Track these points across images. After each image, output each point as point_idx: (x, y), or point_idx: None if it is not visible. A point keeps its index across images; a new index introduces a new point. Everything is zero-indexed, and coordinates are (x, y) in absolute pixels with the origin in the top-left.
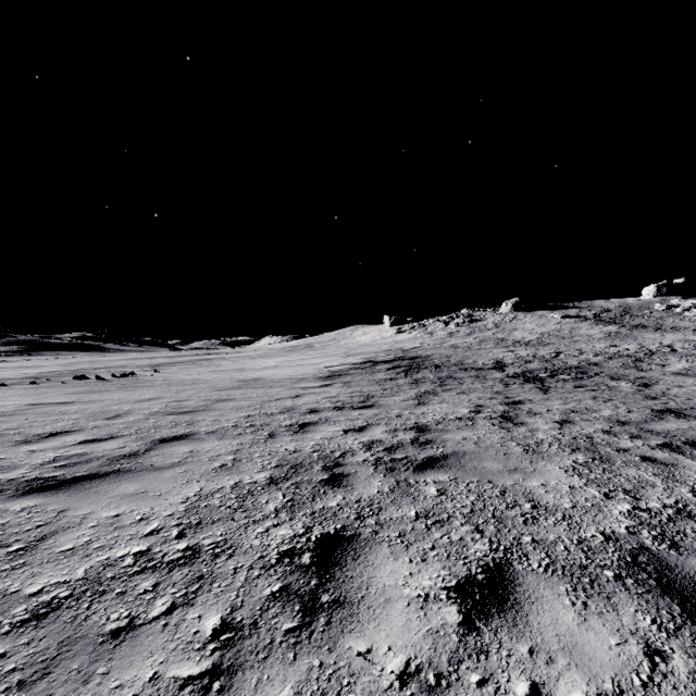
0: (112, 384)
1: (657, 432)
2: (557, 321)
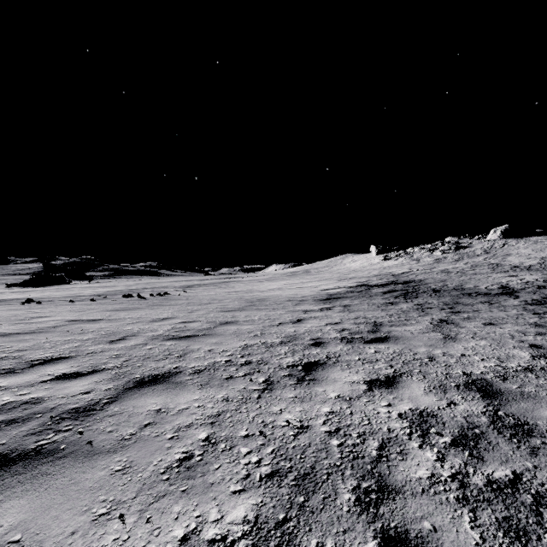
0: (146, 302)
1: None
2: None
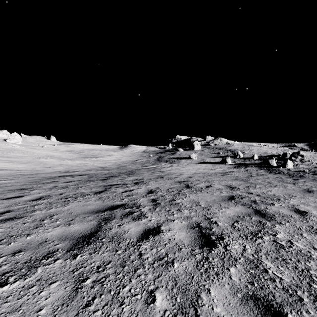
0: None
1: None
2: None
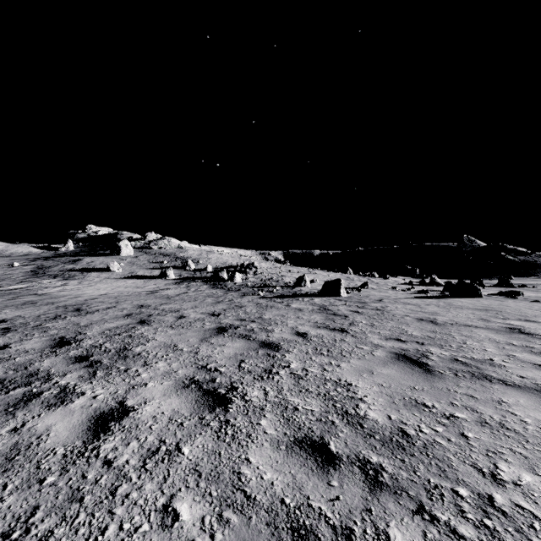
0: None
1: None
2: None
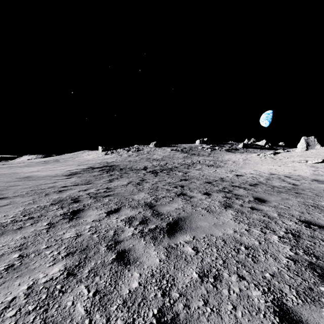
0: None
1: (176, 184)
2: (169, 151)
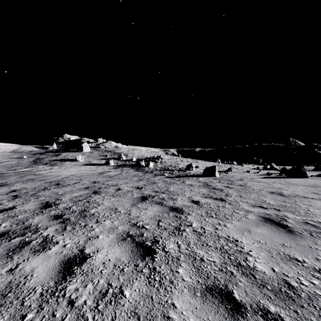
0: None
1: None
2: None
